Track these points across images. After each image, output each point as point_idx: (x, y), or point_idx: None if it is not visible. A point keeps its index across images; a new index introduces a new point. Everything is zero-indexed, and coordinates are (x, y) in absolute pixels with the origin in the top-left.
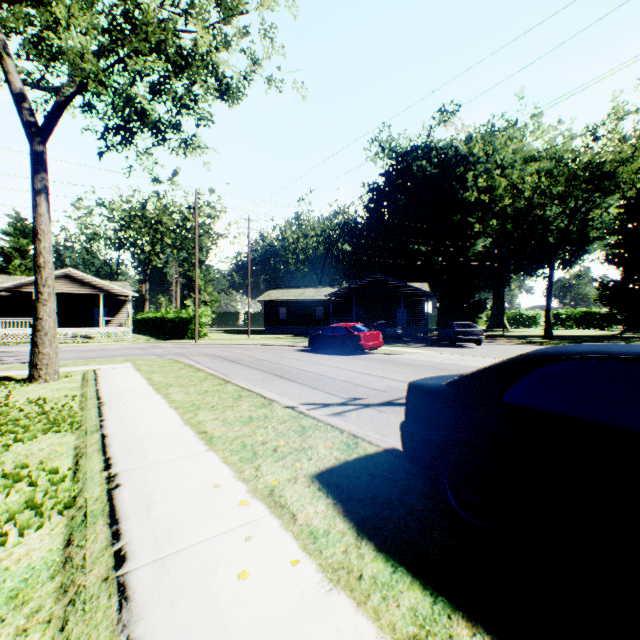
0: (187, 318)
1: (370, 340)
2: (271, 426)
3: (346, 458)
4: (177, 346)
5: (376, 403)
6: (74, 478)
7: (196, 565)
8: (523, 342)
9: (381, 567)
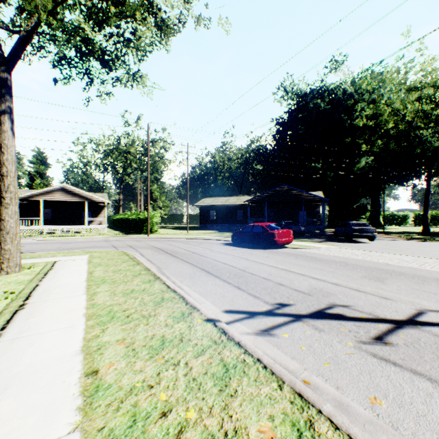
0: (143, 218)
1: (283, 237)
2: (183, 362)
3: None
4: (134, 239)
5: (307, 313)
6: None
7: None
8: (407, 238)
9: None
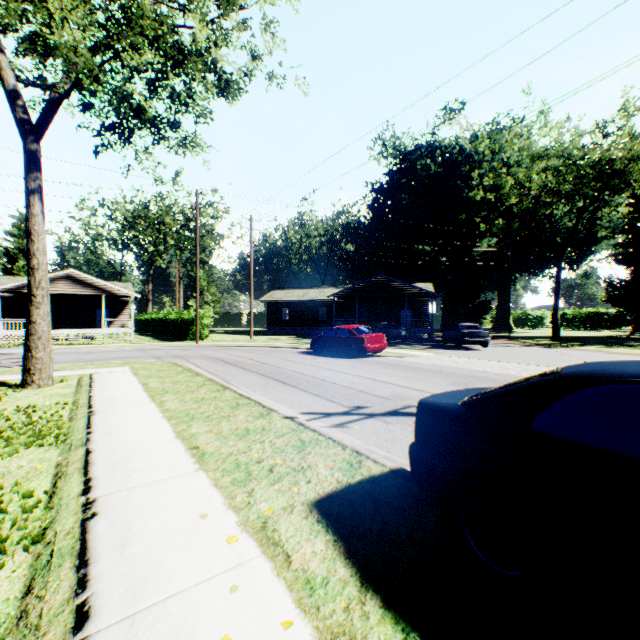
0: (189, 319)
1: (374, 342)
2: (268, 440)
3: (348, 481)
4: (178, 348)
5: (381, 412)
6: (49, 503)
7: (170, 627)
8: (530, 344)
9: (389, 632)
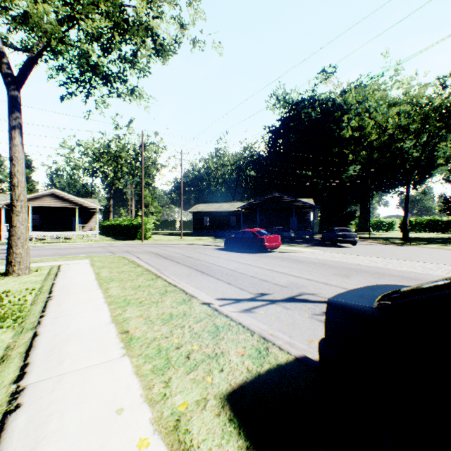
0: (137, 224)
1: (271, 242)
2: (188, 325)
3: (258, 370)
4: (128, 245)
5: (280, 299)
6: None
7: None
8: (387, 243)
9: None
